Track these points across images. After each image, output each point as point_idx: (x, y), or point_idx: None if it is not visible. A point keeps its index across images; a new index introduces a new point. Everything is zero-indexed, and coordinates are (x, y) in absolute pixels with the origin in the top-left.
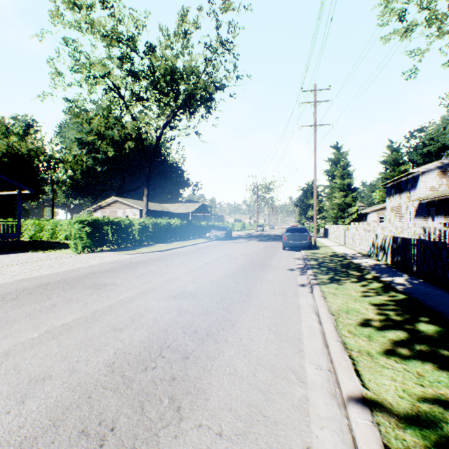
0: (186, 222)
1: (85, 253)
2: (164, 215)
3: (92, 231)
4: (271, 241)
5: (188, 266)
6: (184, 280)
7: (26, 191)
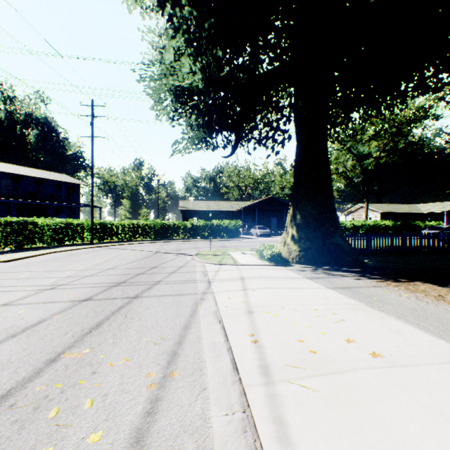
0: (400, 222)
1: None
2: (410, 215)
3: None
4: None
5: None
6: None
7: None
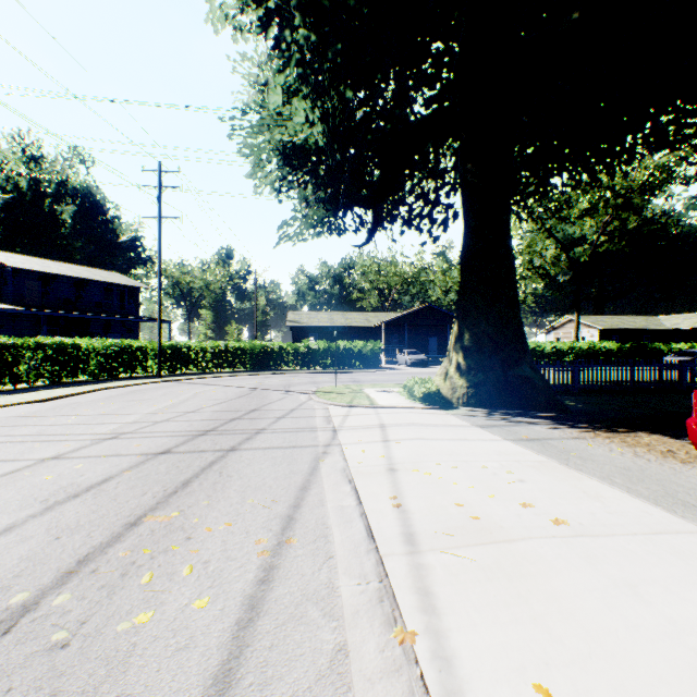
0: (630, 345)
1: None
2: (647, 334)
3: None
4: None
5: None
6: None
7: None
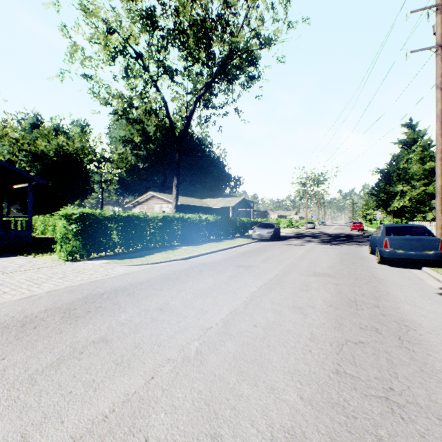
0: (222, 217)
1: (71, 261)
2: (202, 210)
3: (84, 229)
4: (339, 244)
5: (202, 317)
6: (153, 441)
7: (38, 181)
